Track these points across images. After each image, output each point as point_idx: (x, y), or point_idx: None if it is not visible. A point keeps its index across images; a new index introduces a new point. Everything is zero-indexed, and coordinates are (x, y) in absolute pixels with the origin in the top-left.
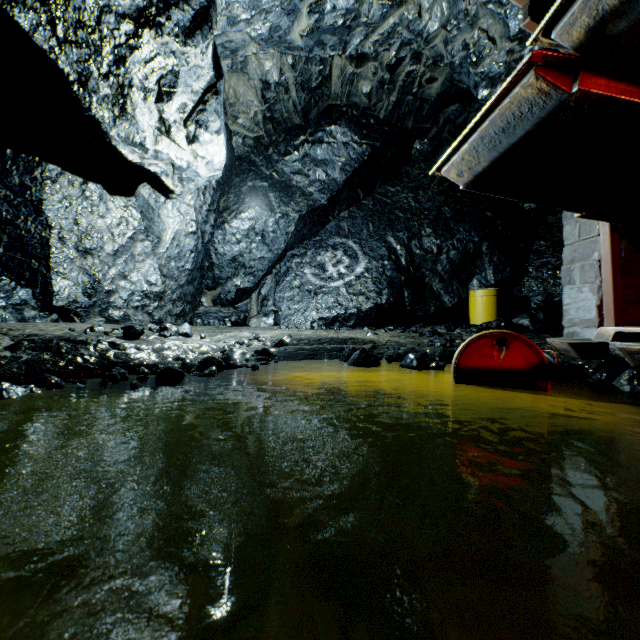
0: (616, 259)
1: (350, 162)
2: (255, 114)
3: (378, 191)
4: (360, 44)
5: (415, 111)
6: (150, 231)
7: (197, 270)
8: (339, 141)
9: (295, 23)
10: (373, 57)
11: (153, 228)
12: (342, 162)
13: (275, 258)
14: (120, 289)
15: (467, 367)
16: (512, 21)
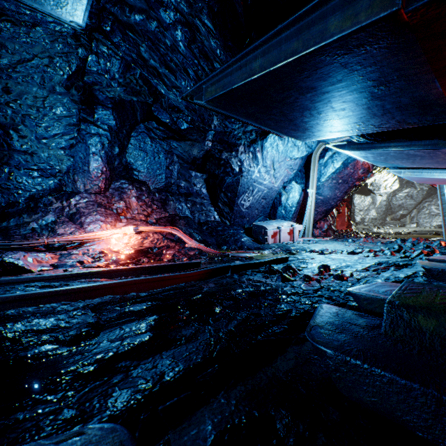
0: None
1: None
2: None
3: None
4: None
5: None
6: (373, 202)
7: (385, 210)
8: None
9: None
10: None
11: (374, 201)
12: None
13: (417, 203)
14: (366, 218)
15: None
16: None
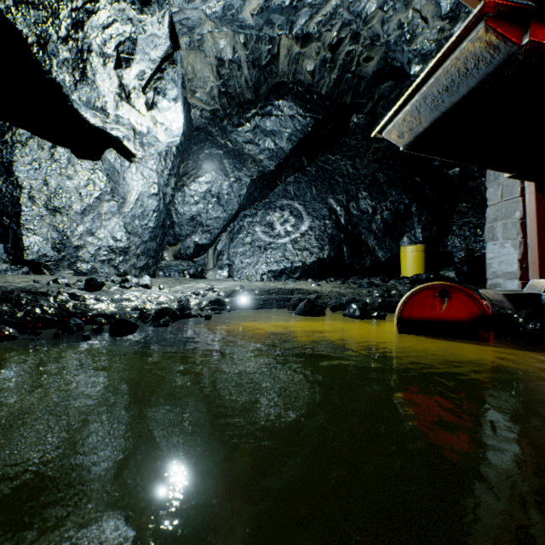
0: (540, 217)
1: (296, 133)
2: (211, 89)
3: (320, 159)
4: (305, 24)
5: (353, 88)
6: (116, 192)
7: (159, 228)
8: (286, 114)
9: (246, 2)
10: (316, 38)
11: (118, 189)
12: (288, 133)
13: (229, 218)
14: (88, 244)
15: (410, 318)
16: (444, 0)
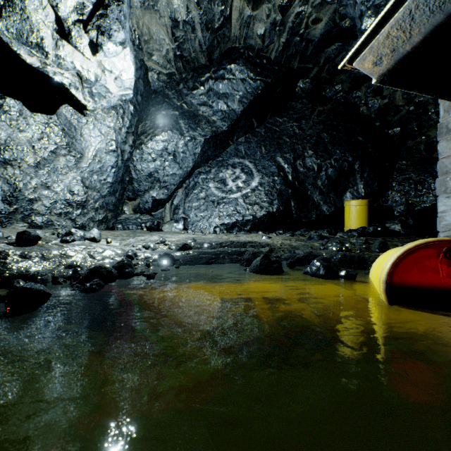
0: None
1: (246, 95)
2: (167, 52)
3: (269, 121)
4: None
5: (301, 51)
6: (72, 147)
7: (118, 183)
8: (237, 77)
9: None
10: None
11: (75, 145)
12: (240, 95)
13: (185, 174)
14: (43, 198)
15: (404, 284)
16: None
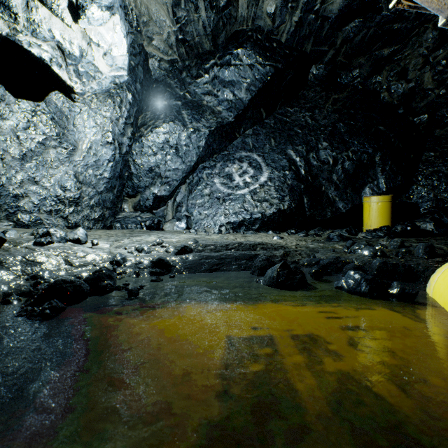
0: None
1: (255, 82)
2: (168, 35)
3: (278, 111)
4: None
5: (315, 32)
6: (63, 138)
7: (116, 179)
8: (245, 63)
9: None
10: None
11: (67, 136)
12: (247, 83)
13: (188, 169)
14: (31, 194)
15: None
16: None
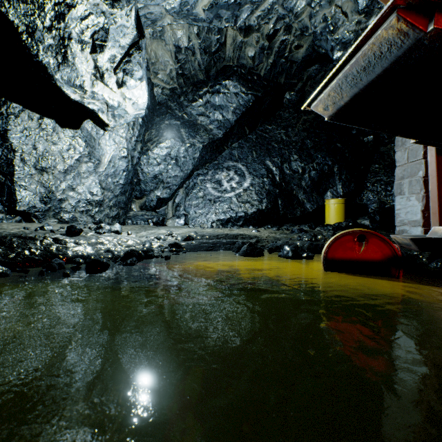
0: (440, 175)
1: (239, 107)
2: (170, 71)
3: (259, 128)
4: (247, 18)
5: (286, 70)
6: (92, 155)
7: (128, 184)
8: (231, 92)
9: None
10: (256, 29)
11: (94, 153)
12: (234, 107)
13: (185, 176)
14: (69, 198)
15: (334, 258)
16: None
